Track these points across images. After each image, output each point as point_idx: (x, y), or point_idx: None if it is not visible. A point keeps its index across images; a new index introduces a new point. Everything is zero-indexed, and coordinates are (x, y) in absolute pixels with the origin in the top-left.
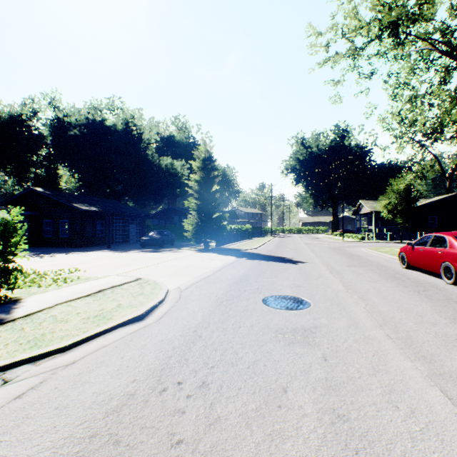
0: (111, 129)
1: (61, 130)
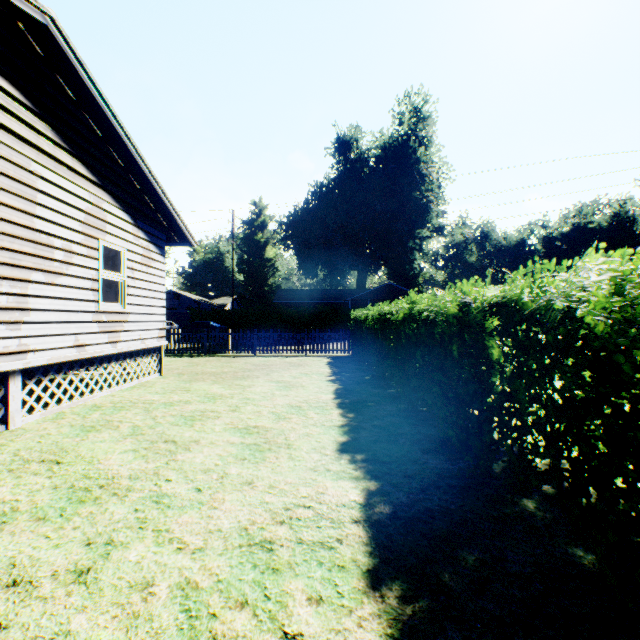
0: (594, 228)
1: (549, 243)
